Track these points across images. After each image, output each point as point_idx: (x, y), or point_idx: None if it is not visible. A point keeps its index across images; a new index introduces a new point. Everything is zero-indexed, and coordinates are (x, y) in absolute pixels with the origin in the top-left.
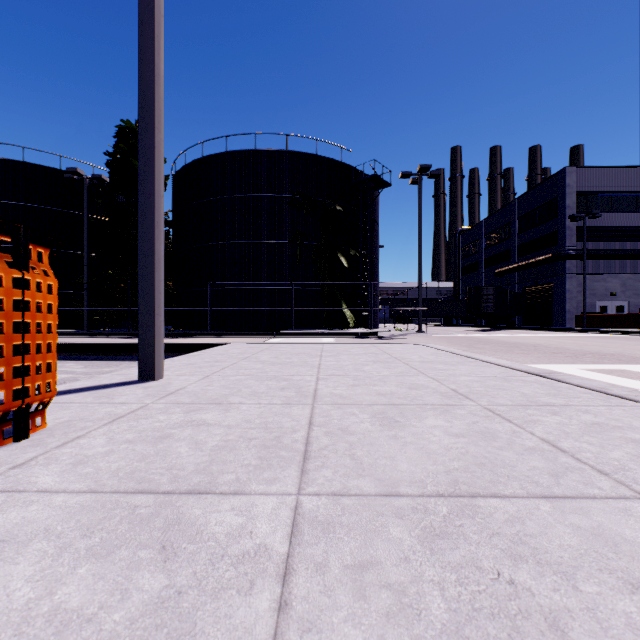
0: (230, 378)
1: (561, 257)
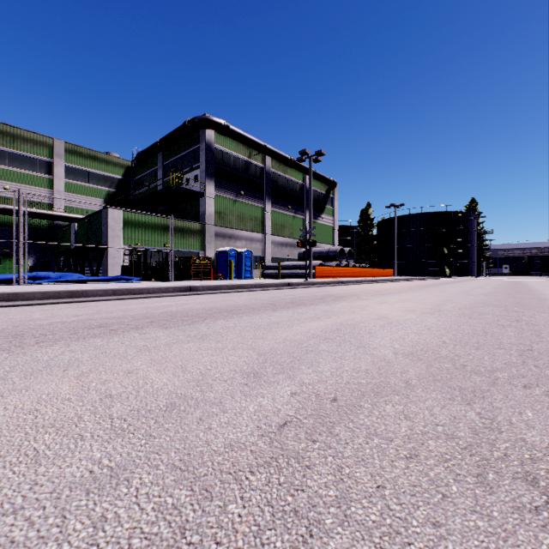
0: None
1: None
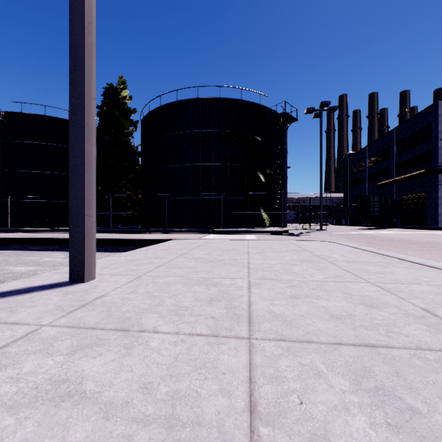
0: (159, 280)
1: (434, 171)
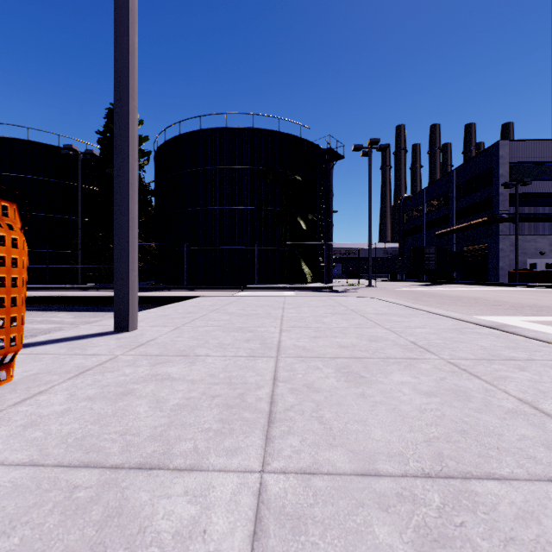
0: (199, 329)
1: (495, 220)
